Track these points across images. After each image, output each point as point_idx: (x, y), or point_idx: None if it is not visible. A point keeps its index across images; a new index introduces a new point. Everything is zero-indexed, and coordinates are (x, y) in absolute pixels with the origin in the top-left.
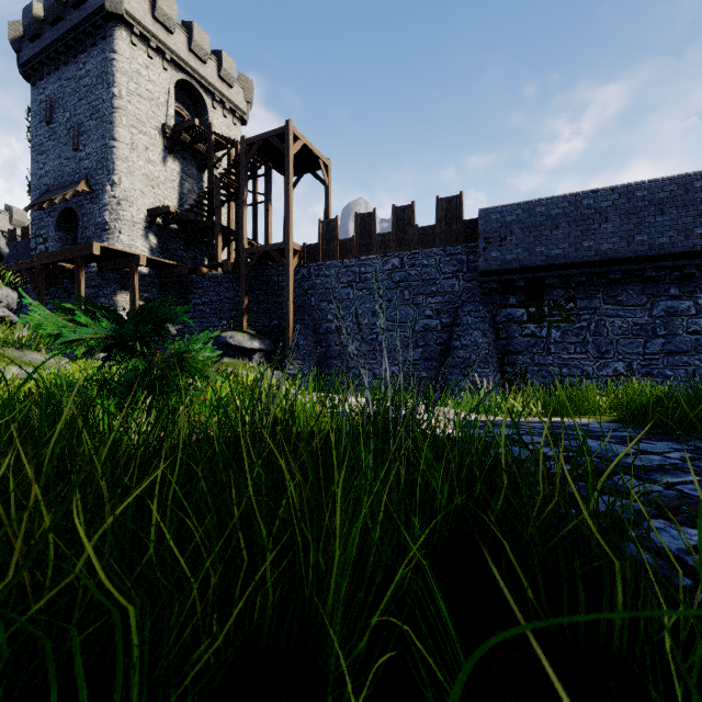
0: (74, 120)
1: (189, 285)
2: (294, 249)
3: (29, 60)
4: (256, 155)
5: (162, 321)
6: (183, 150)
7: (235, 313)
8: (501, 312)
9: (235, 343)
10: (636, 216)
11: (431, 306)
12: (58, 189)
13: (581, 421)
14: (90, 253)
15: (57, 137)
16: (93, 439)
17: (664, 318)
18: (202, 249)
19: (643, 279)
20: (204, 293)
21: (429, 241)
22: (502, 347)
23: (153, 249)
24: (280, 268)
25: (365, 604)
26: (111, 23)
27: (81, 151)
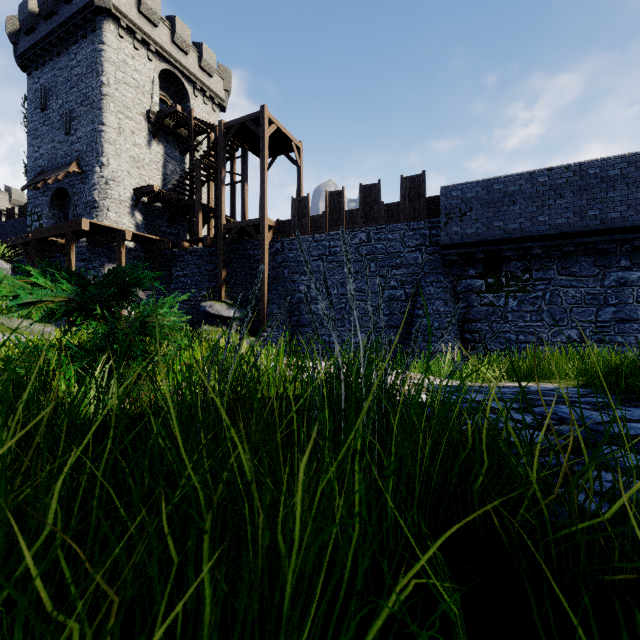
0: (66, 106)
1: (171, 259)
2: (268, 225)
3: (25, 52)
4: (233, 138)
5: (130, 286)
6: (167, 134)
7: (214, 284)
8: (462, 282)
9: (214, 312)
10: (589, 192)
11: (396, 277)
12: (52, 170)
13: (548, 386)
14: (79, 229)
15: (51, 123)
16: (25, 410)
17: (615, 288)
18: (184, 226)
19: (595, 251)
20: (185, 266)
21: (394, 217)
22: (463, 315)
23: (138, 225)
24: (255, 242)
25: (338, 634)
26: (100, 17)
27: (73, 135)
